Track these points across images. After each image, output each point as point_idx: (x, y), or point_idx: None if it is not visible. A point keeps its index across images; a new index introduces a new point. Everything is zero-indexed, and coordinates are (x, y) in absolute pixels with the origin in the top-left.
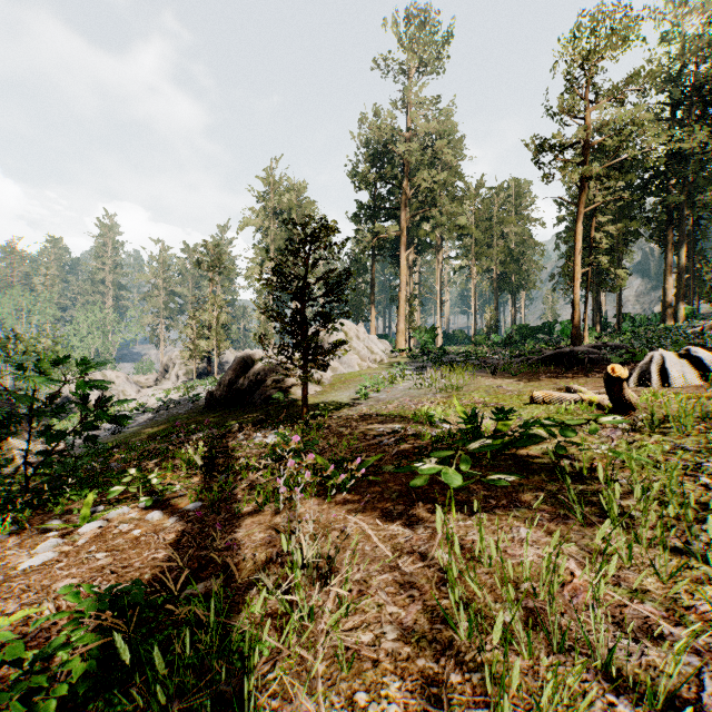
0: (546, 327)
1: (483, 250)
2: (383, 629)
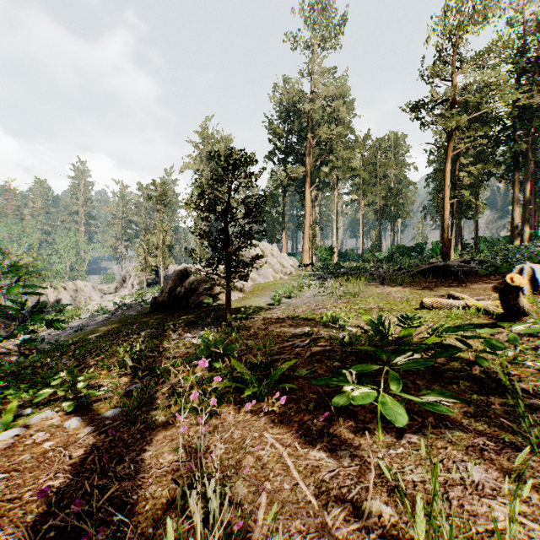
0: (419, 247)
1: (369, 188)
2: None
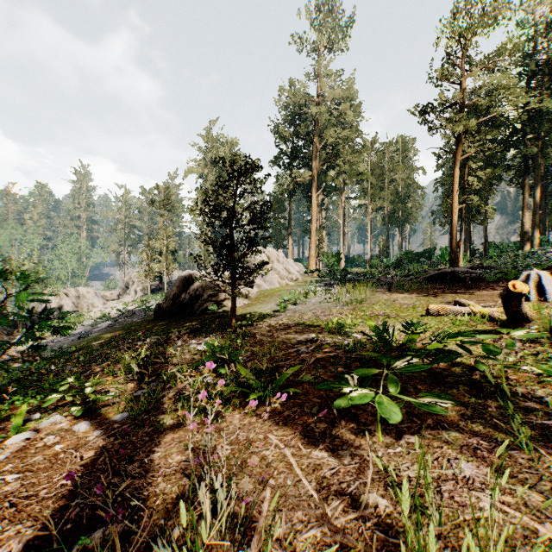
0: (427, 253)
1: (377, 192)
2: None
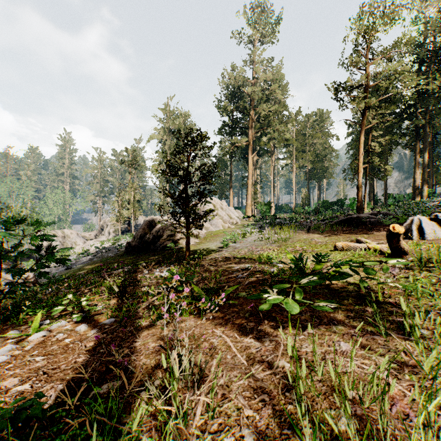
0: (340, 202)
1: (300, 154)
2: (241, 431)
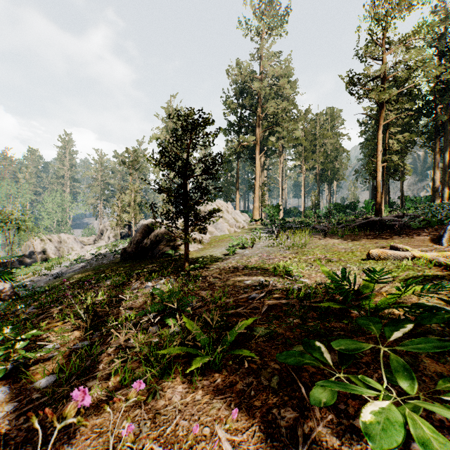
0: (352, 205)
1: (310, 155)
2: None
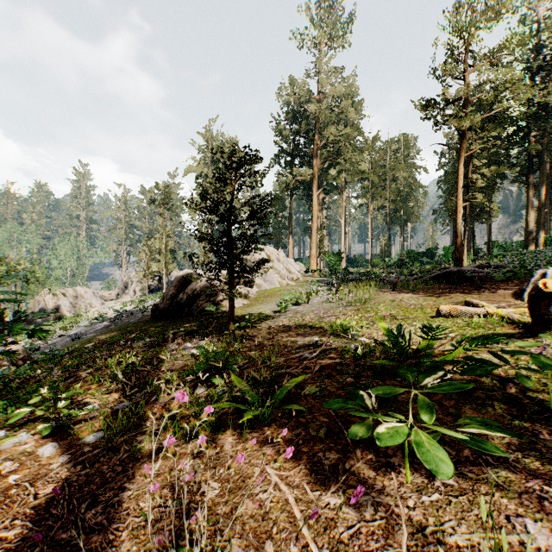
0: (429, 252)
1: (378, 191)
2: None
